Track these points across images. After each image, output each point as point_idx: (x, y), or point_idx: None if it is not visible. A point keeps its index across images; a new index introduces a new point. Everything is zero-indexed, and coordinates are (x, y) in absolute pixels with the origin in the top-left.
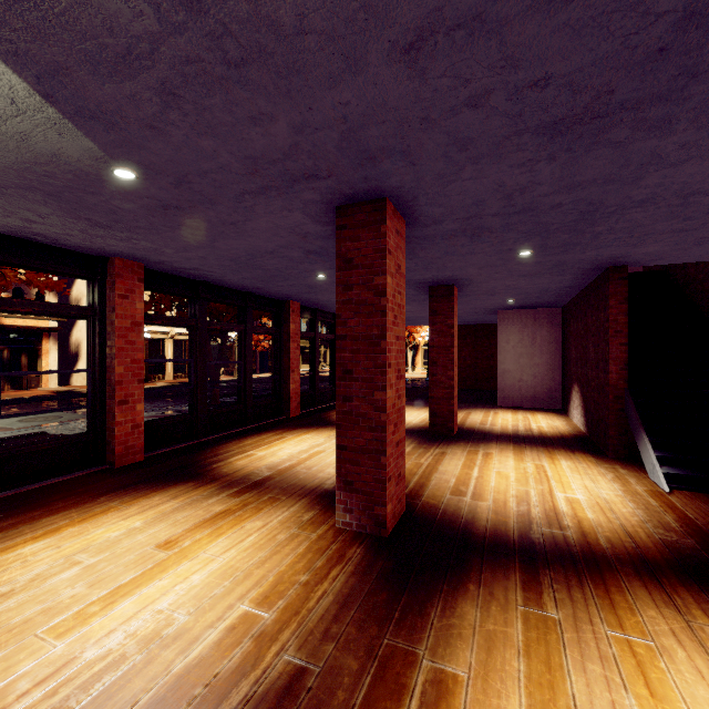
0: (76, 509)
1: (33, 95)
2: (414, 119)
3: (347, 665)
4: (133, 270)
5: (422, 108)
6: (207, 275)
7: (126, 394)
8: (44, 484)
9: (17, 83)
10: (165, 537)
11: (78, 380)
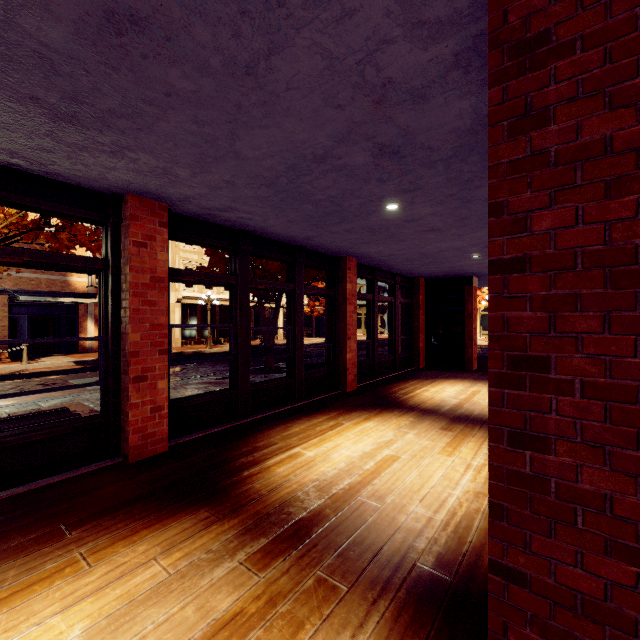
0: (25, 557)
1: None
2: None
3: None
4: (153, 212)
5: None
6: (246, 219)
7: (144, 369)
8: (34, 487)
9: None
10: None
11: None
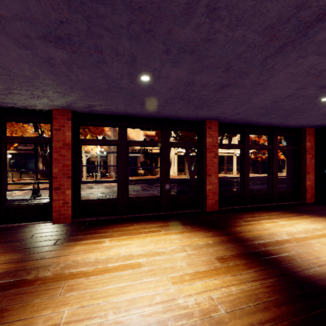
0: None
1: None
2: None
3: None
4: (64, 114)
5: None
6: (109, 109)
7: (60, 184)
8: (20, 225)
9: None
10: None
11: (171, 173)
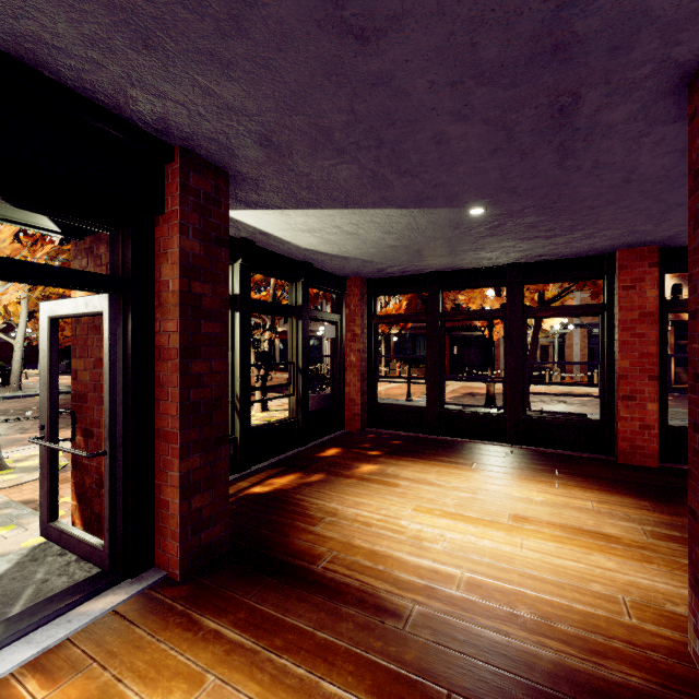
0: (535, 472)
1: (401, 210)
2: (478, 7)
3: (408, 650)
4: (641, 257)
5: (456, 2)
6: None
7: (632, 390)
8: (554, 452)
9: (392, 210)
10: (529, 515)
11: None
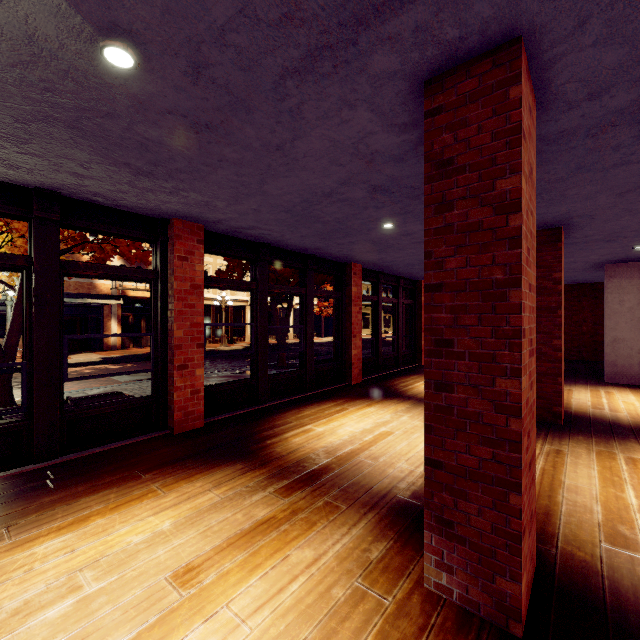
0: (118, 487)
1: None
2: None
3: None
4: (192, 232)
5: None
6: (266, 235)
7: (186, 359)
8: (107, 448)
9: None
10: (188, 558)
11: None
